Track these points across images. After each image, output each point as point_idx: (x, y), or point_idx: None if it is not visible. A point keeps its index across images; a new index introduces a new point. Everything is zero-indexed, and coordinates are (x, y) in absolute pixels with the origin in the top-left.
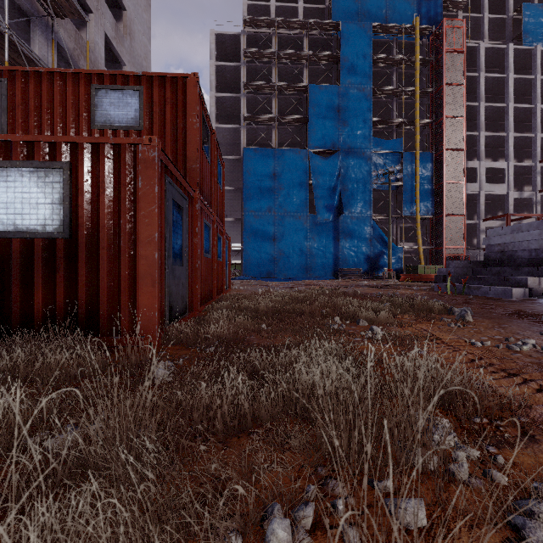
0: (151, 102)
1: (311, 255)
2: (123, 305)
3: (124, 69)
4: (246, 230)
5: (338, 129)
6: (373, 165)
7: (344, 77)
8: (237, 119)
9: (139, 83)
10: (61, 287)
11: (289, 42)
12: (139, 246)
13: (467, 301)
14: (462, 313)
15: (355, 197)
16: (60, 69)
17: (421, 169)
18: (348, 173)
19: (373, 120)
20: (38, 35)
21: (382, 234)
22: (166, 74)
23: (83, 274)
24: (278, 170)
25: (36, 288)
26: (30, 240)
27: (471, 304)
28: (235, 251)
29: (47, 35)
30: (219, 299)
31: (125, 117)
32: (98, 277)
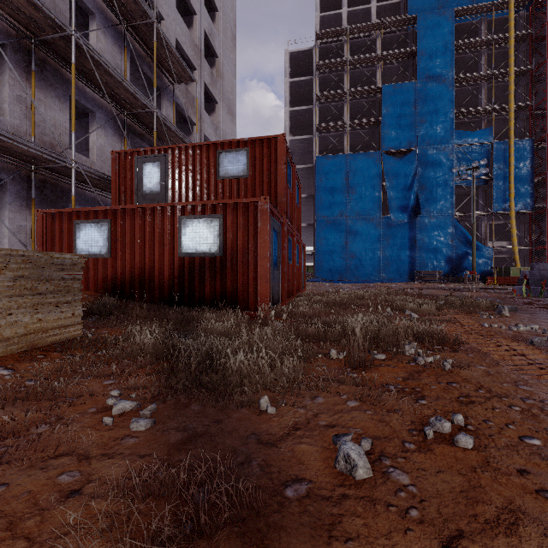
0: (254, 157)
1: (385, 258)
2: (250, 293)
3: (216, 106)
4: (318, 234)
5: (414, 126)
6: (456, 160)
7: (422, 72)
8: (309, 128)
9: (246, 145)
10: (218, 283)
11: (361, 46)
12: (259, 260)
13: (531, 302)
14: (500, 308)
15: (434, 195)
16: (198, 143)
17: (516, 159)
18: (425, 171)
19: (456, 112)
20: (165, 100)
21: (466, 234)
22: (264, 137)
23: (229, 276)
24: (350, 174)
25: (206, 283)
26: (203, 257)
27: (532, 304)
28: (308, 255)
29: (170, 98)
30: (298, 295)
31: (237, 170)
32: (237, 278)
